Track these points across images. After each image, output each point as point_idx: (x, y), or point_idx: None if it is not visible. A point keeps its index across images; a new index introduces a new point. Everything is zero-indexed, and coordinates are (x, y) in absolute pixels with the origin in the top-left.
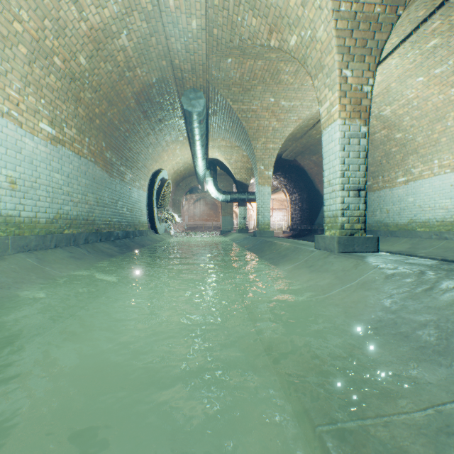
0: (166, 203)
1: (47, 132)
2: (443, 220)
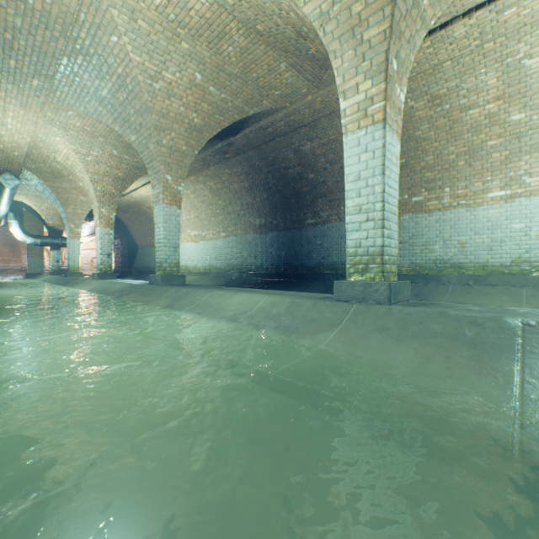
0: None
1: None
2: (185, 266)
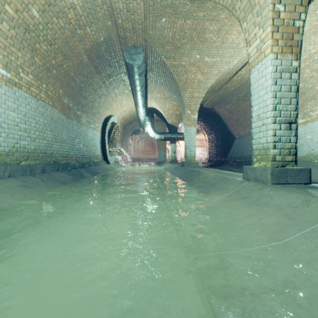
0: (116, 141)
1: (1, 74)
2: None
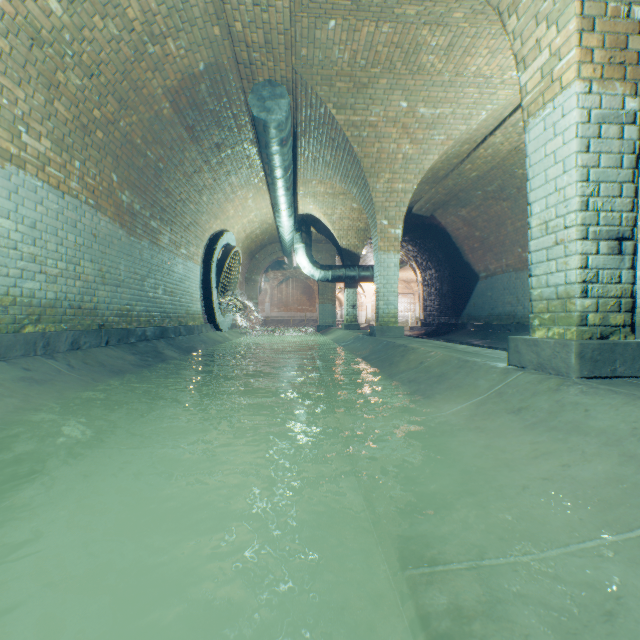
0: (233, 284)
1: None
2: None
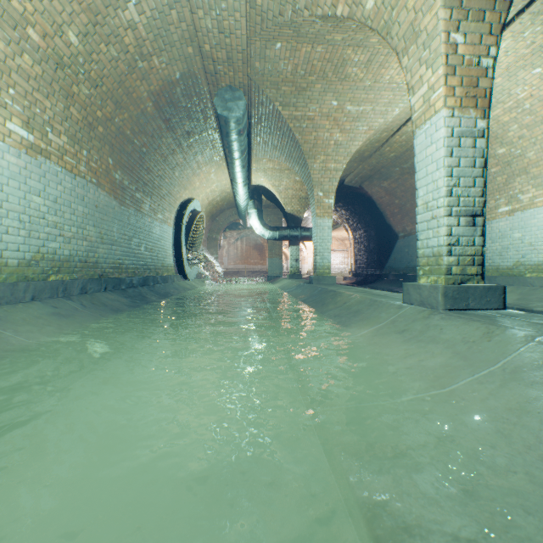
0: (198, 242)
1: (20, 136)
2: None
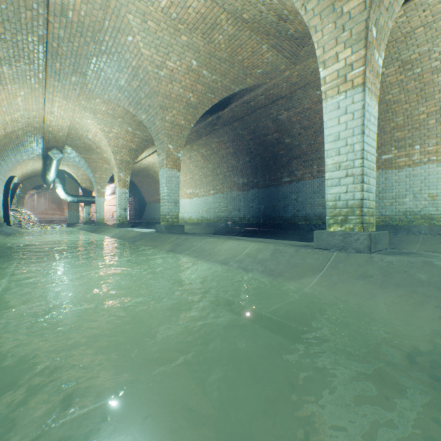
0: (15, 201)
1: None
2: (182, 218)
